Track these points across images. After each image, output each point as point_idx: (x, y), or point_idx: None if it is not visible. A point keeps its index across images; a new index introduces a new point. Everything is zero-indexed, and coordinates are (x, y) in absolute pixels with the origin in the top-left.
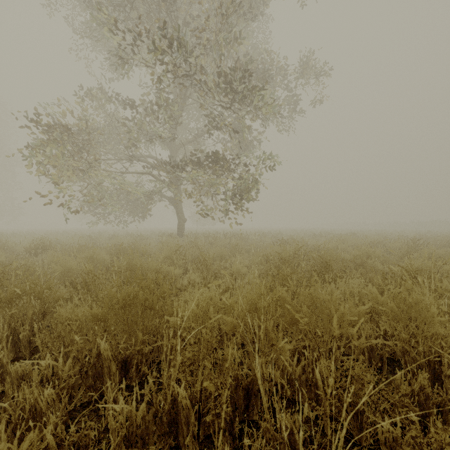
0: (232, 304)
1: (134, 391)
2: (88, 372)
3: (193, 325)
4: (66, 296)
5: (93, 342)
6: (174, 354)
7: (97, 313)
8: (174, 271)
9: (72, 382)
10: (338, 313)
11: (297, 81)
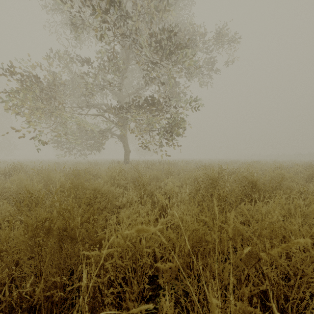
0: (169, 235)
1: None
2: None
3: (111, 277)
4: (8, 214)
5: None
6: None
7: None
8: (114, 190)
9: None
10: None
11: (214, 45)
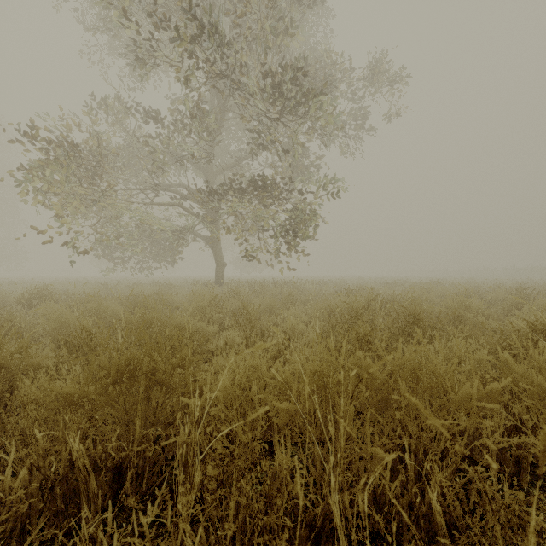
0: (287, 378)
1: (114, 541)
2: (55, 489)
3: (222, 416)
4: (52, 362)
5: (64, 439)
6: (190, 465)
7: (71, 394)
8: (205, 328)
9: (23, 509)
10: (460, 394)
11: (366, 88)
